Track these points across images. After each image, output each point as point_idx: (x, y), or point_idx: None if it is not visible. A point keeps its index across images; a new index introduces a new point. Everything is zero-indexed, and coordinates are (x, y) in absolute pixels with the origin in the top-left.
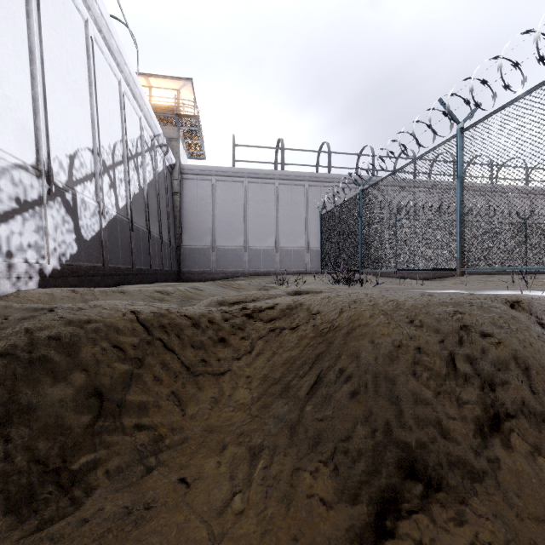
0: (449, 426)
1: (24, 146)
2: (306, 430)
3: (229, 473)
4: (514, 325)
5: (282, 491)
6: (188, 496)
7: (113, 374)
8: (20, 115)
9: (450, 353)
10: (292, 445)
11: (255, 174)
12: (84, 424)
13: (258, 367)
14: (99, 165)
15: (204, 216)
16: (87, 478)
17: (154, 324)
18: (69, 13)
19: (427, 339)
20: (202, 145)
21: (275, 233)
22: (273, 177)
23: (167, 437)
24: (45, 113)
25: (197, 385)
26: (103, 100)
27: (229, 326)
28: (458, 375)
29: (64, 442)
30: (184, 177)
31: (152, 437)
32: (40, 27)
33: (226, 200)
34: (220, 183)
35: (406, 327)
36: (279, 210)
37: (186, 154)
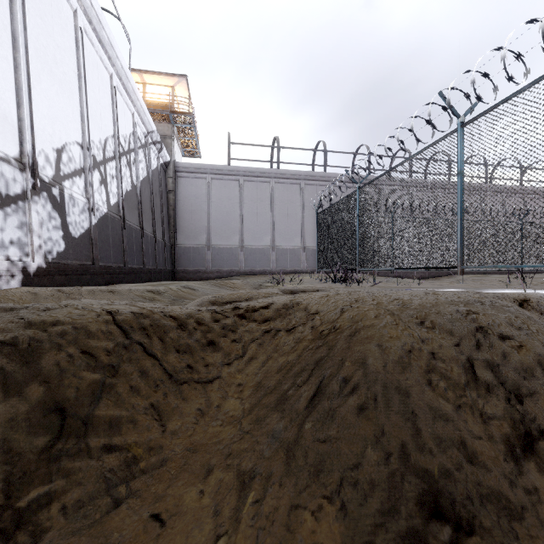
0: (475, 448)
1: (6, 138)
2: (306, 454)
3: (213, 507)
4: (533, 326)
5: (276, 537)
6: (161, 539)
7: (80, 385)
8: (2, 105)
9: (467, 359)
10: (289, 473)
11: (250, 172)
12: (39, 448)
13: (251, 373)
14: (88, 160)
15: (199, 215)
16: (37, 517)
17: (133, 326)
18: (56, 1)
19: (441, 342)
20: (197, 143)
21: (271, 232)
22: (269, 176)
23: (142, 459)
24: (30, 104)
25: (182, 395)
26: (93, 94)
27: (219, 328)
28: (479, 385)
29: (10, 472)
30: (178, 175)
31: (124, 460)
32: (24, 14)
33: (221, 199)
34: (215, 181)
35: (417, 329)
36: (275, 209)
37: (180, 152)
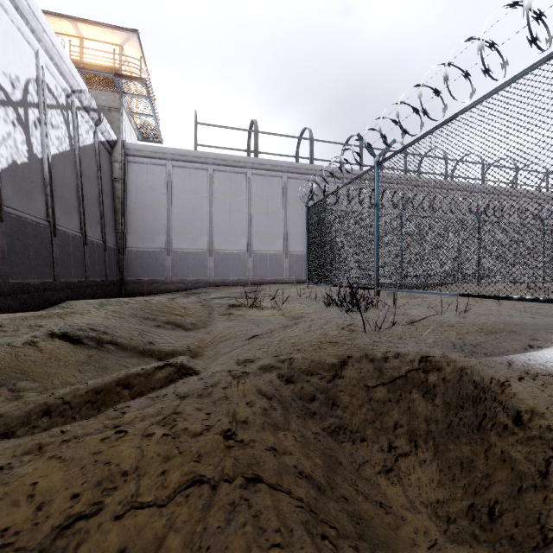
0: None
1: None
2: None
3: None
4: None
5: None
6: None
7: None
8: None
9: None
10: None
11: (222, 160)
12: None
13: None
14: None
15: (157, 211)
16: None
17: None
18: None
19: None
20: (155, 122)
21: (247, 234)
22: (245, 165)
23: None
24: None
25: None
26: None
27: None
28: None
29: None
30: (129, 160)
31: None
32: None
33: (185, 191)
34: (177, 170)
35: None
36: (252, 206)
37: (135, 133)
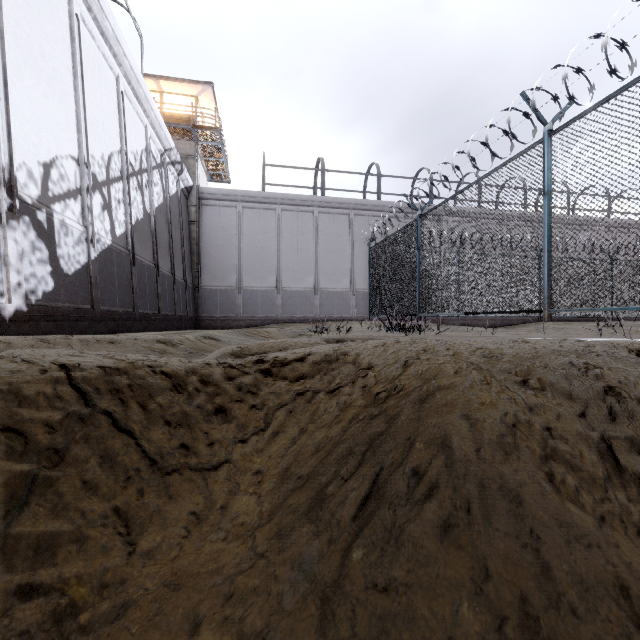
0: None
1: None
2: (354, 615)
3: None
4: None
5: None
6: None
7: None
8: None
9: (602, 438)
10: None
11: (289, 200)
12: None
13: (275, 455)
14: (87, 179)
15: (228, 251)
16: None
17: (100, 388)
18: None
19: (559, 412)
20: (225, 164)
21: (314, 272)
22: (312, 204)
23: (87, 606)
24: (6, 104)
25: (168, 491)
26: (94, 98)
27: (234, 389)
28: (627, 480)
29: None
30: (203, 203)
31: (52, 612)
32: None
33: (254, 231)
34: (247, 211)
35: (519, 391)
36: (319, 244)
37: (206, 175)
